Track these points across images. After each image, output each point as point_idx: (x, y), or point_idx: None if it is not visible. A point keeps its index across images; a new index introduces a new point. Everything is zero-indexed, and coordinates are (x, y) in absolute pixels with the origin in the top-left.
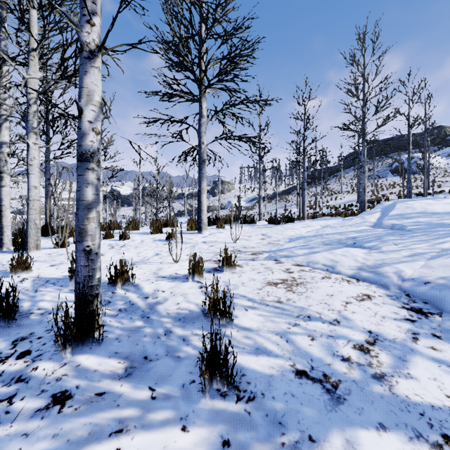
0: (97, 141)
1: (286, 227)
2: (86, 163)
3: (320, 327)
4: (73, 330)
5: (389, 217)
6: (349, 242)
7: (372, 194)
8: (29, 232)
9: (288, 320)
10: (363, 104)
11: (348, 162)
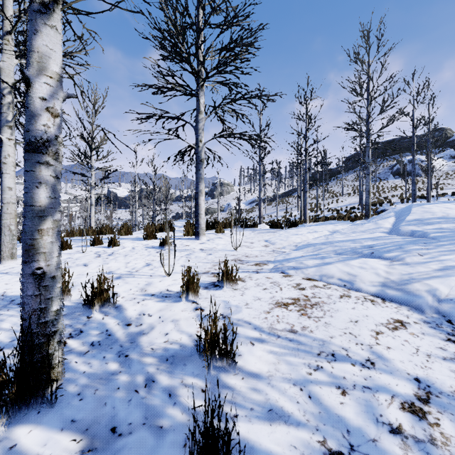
0: (53, 126)
1: (291, 232)
2: (37, 155)
3: (350, 372)
4: (11, 389)
5: (407, 223)
6: (366, 252)
7: (374, 196)
8: (3, 239)
9: (307, 360)
10: (368, 103)
11: (351, 164)
